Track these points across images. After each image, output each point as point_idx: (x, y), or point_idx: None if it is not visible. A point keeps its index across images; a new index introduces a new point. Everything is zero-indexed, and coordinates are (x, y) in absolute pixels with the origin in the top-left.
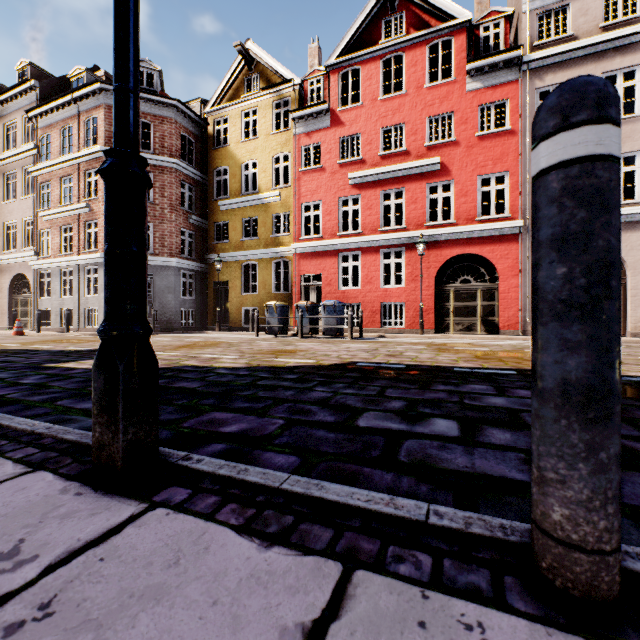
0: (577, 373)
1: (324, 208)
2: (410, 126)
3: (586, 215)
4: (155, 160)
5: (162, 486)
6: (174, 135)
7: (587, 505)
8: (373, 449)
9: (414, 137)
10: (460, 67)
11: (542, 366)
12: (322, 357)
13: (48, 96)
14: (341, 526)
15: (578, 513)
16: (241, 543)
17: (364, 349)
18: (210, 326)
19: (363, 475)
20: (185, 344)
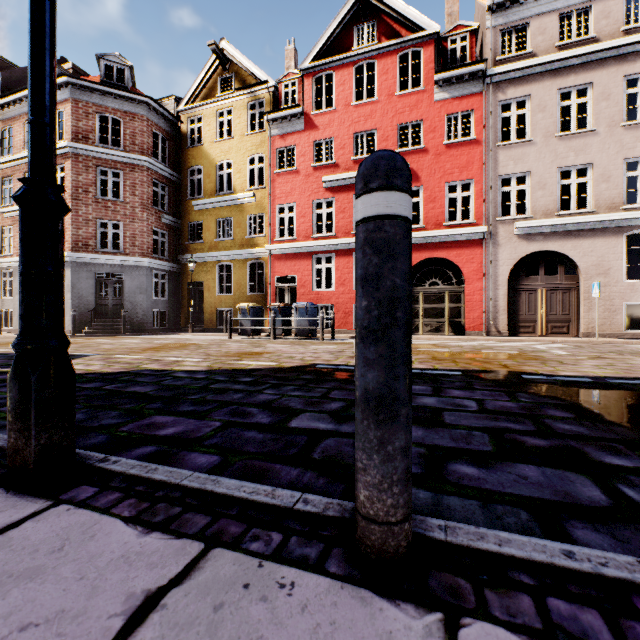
0: (373, 384)
1: (298, 210)
2: (382, 132)
3: (378, 261)
4: (125, 157)
5: (73, 486)
6: (146, 133)
7: (379, 487)
8: (293, 448)
9: (385, 143)
10: (429, 77)
11: (356, 378)
12: (286, 359)
13: (10, 87)
14: (220, 514)
15: (374, 494)
16: (125, 531)
17: (330, 351)
18: (184, 327)
19: (273, 471)
20: (153, 346)
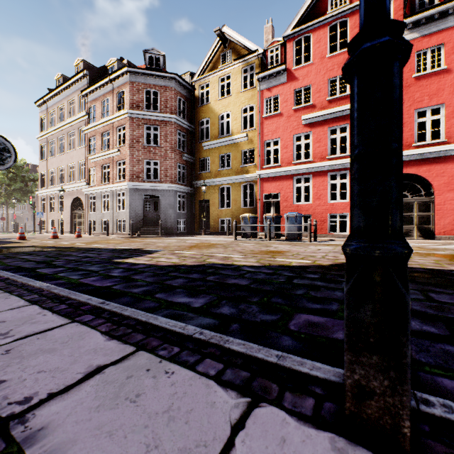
0: None
1: (282, 143)
2: None
3: None
4: (161, 117)
5: None
6: (173, 99)
7: None
8: None
9: None
10: None
11: None
12: (311, 258)
13: (93, 80)
14: None
15: None
16: None
17: (335, 251)
18: (196, 231)
19: None
20: (191, 245)
